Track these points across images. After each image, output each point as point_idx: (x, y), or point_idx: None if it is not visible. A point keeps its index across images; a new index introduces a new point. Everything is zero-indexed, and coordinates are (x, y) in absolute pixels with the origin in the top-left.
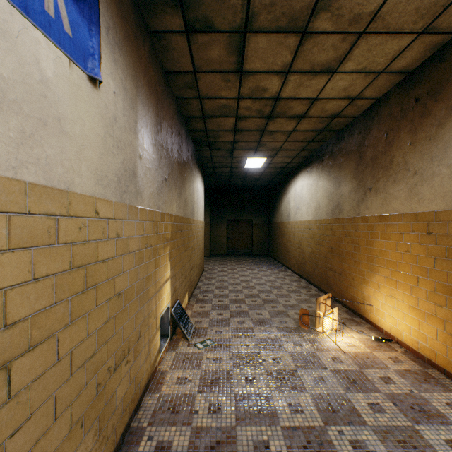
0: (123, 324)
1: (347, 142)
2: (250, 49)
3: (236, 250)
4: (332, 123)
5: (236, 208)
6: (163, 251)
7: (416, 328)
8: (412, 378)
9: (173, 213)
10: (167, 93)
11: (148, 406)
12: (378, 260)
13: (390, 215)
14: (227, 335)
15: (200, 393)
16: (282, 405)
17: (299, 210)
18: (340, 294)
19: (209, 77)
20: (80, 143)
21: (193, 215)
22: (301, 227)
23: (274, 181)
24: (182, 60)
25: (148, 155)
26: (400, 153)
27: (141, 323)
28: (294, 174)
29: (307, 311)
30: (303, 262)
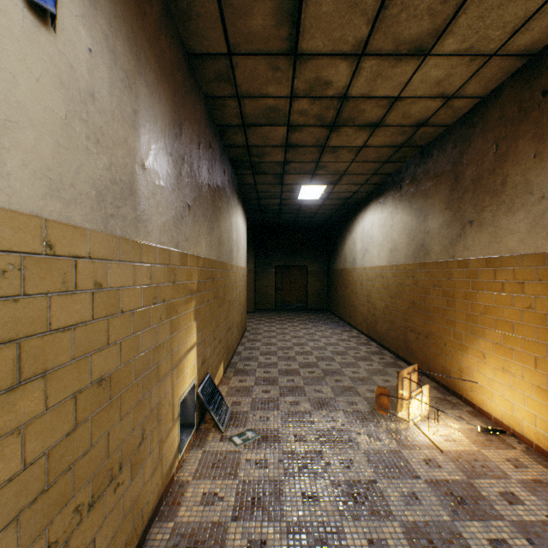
0: (110, 427)
1: (437, 160)
2: (309, 15)
3: (287, 304)
4: (417, 136)
5: (287, 251)
6: (185, 307)
7: (544, 418)
8: (547, 495)
9: (201, 255)
10: (190, 85)
11: (156, 545)
12: (483, 320)
13: (503, 257)
14: (275, 424)
15: (235, 521)
16: (360, 542)
17: (369, 253)
18: (425, 363)
19: (250, 63)
20: (4, 114)
21: (231, 258)
22: (371, 274)
23: (335, 217)
24: (211, 34)
25: (159, 166)
26: (517, 170)
27: (145, 417)
28: (362, 206)
29: (386, 391)
30: (373, 320)
